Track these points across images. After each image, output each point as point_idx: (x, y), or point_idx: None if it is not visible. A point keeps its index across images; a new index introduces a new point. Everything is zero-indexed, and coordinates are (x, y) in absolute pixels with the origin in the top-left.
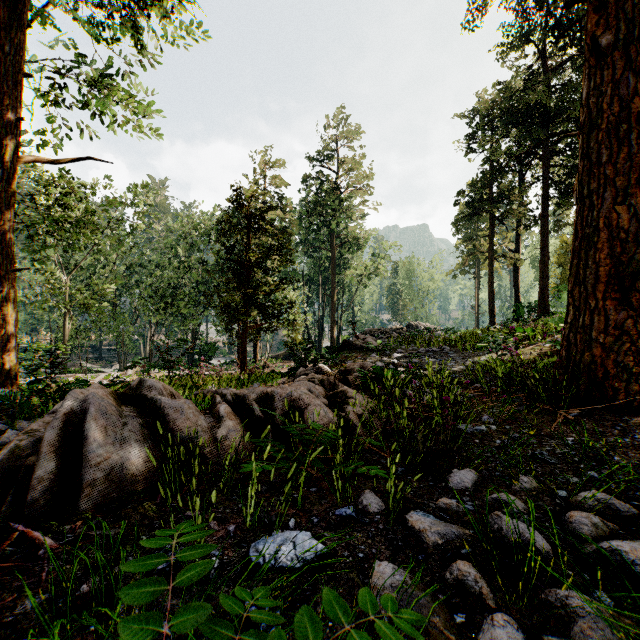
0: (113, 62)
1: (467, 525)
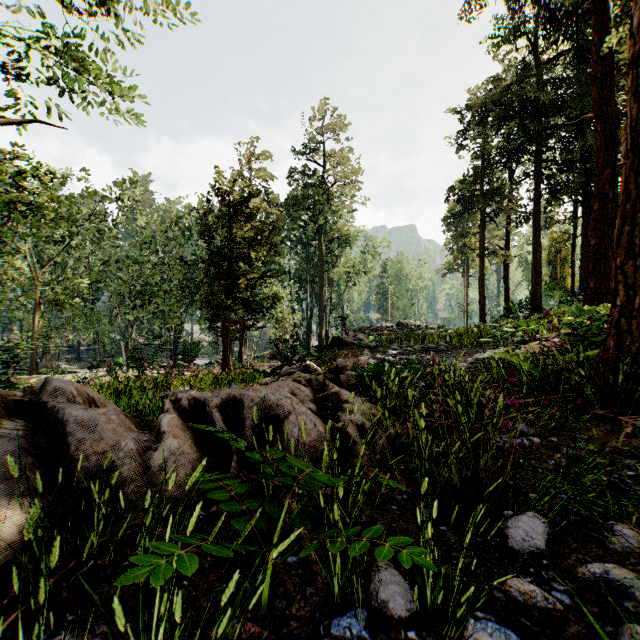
0: None
1: None
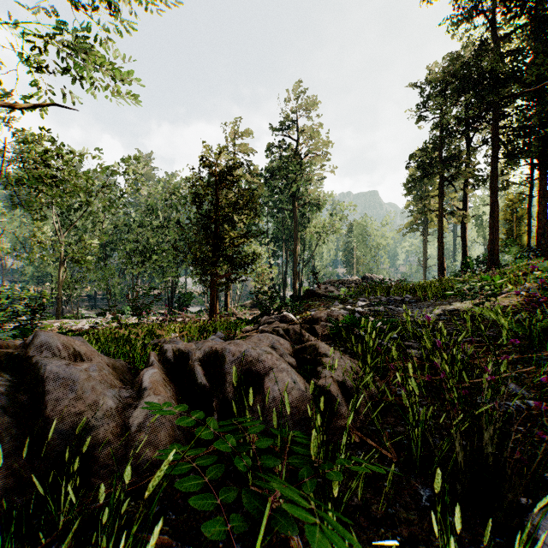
0: (89, 27)
1: None
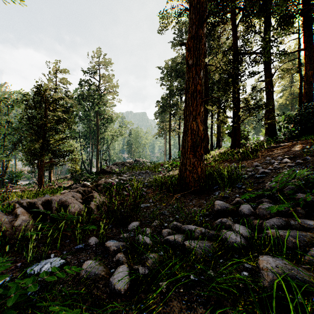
0: None
1: (128, 241)
